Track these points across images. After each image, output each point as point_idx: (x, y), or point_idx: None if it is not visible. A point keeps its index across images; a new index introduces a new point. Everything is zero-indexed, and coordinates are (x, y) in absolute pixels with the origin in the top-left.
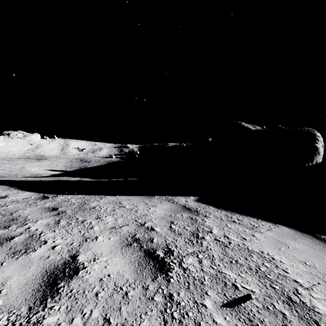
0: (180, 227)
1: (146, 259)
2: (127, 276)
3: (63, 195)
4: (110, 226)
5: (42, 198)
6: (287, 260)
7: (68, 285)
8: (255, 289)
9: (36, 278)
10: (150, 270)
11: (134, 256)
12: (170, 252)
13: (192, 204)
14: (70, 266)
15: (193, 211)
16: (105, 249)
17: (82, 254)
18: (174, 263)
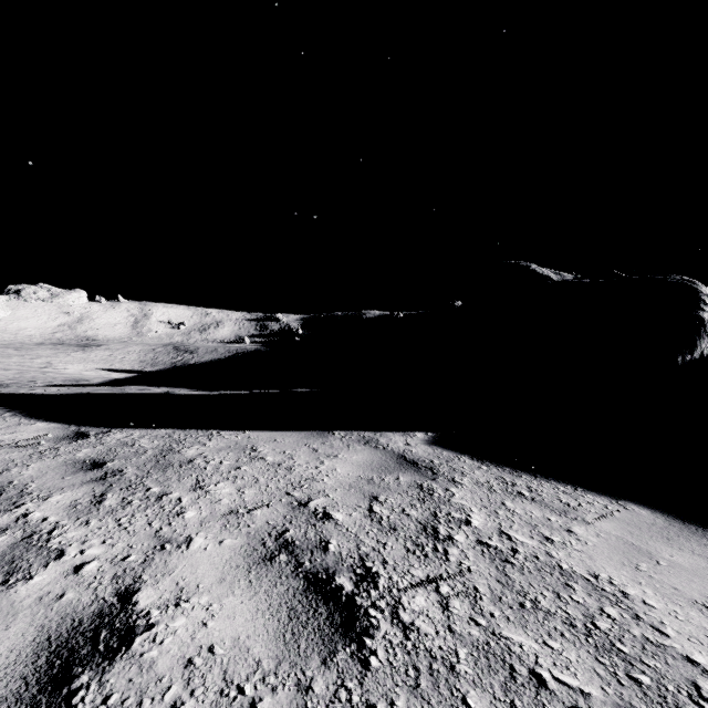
0: (394, 510)
1: (309, 598)
2: (258, 650)
3: (123, 429)
4: (226, 508)
5: (72, 437)
6: (660, 599)
7: (99, 681)
8: (591, 685)
9: (18, 660)
10: (317, 631)
11: (280, 592)
12: (369, 578)
13: (420, 450)
14: (112, 623)
15: (424, 468)
16: (207, 571)
17: (148, 587)
18: (379, 611)
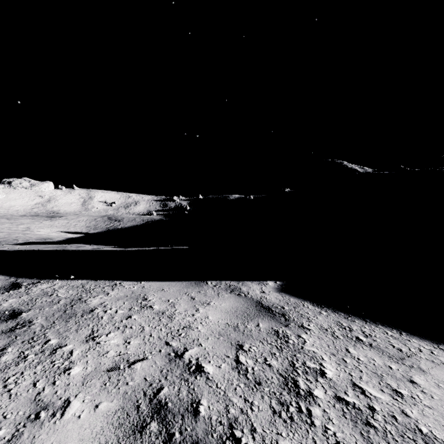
0: (257, 360)
1: None
2: None
3: (50, 280)
4: (110, 362)
5: (7, 288)
6: None
7: None
8: None
9: None
10: None
11: None
12: None
13: (273, 297)
14: None
15: (278, 314)
16: None
17: None
18: None
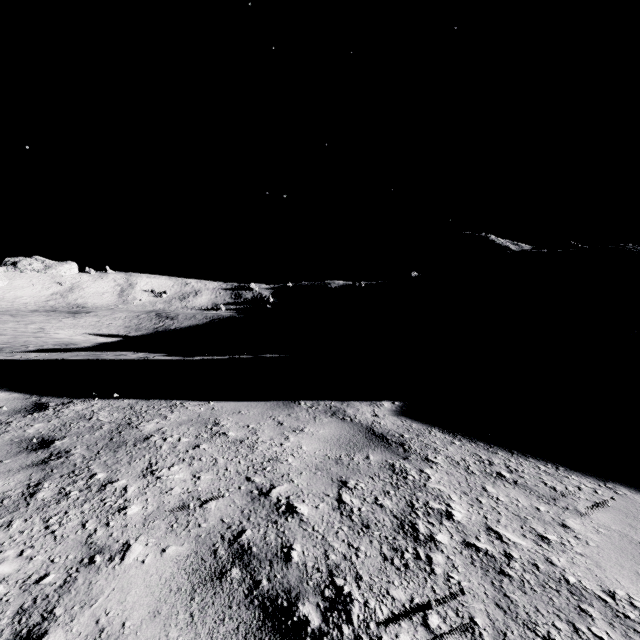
0: (365, 499)
1: None
2: None
3: (85, 400)
4: (176, 501)
5: (29, 409)
6: None
7: None
8: None
9: None
10: None
11: (227, 633)
12: (340, 605)
13: (388, 422)
14: None
15: (394, 443)
16: (139, 599)
17: (58, 627)
18: None
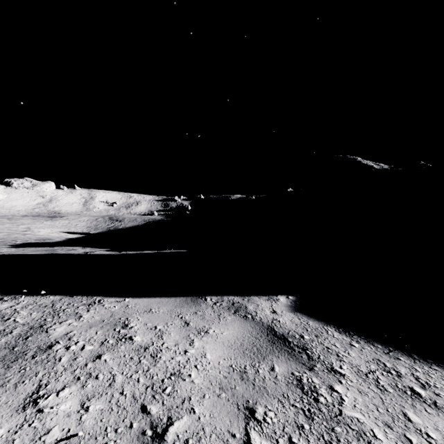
0: (278, 442)
1: None
2: None
3: (15, 296)
4: None
5: None
6: None
7: None
8: None
9: None
10: None
11: None
12: None
13: (287, 319)
14: None
15: (297, 347)
16: None
17: None
18: None
